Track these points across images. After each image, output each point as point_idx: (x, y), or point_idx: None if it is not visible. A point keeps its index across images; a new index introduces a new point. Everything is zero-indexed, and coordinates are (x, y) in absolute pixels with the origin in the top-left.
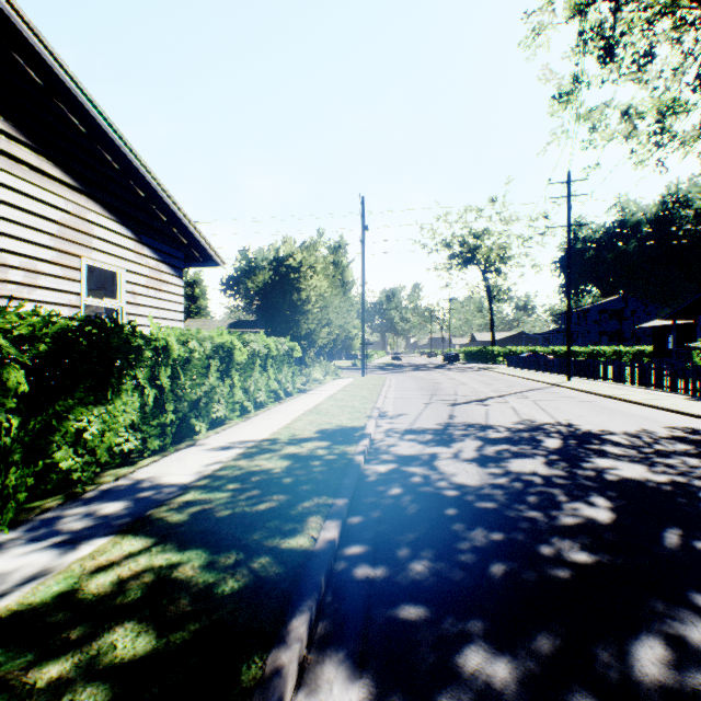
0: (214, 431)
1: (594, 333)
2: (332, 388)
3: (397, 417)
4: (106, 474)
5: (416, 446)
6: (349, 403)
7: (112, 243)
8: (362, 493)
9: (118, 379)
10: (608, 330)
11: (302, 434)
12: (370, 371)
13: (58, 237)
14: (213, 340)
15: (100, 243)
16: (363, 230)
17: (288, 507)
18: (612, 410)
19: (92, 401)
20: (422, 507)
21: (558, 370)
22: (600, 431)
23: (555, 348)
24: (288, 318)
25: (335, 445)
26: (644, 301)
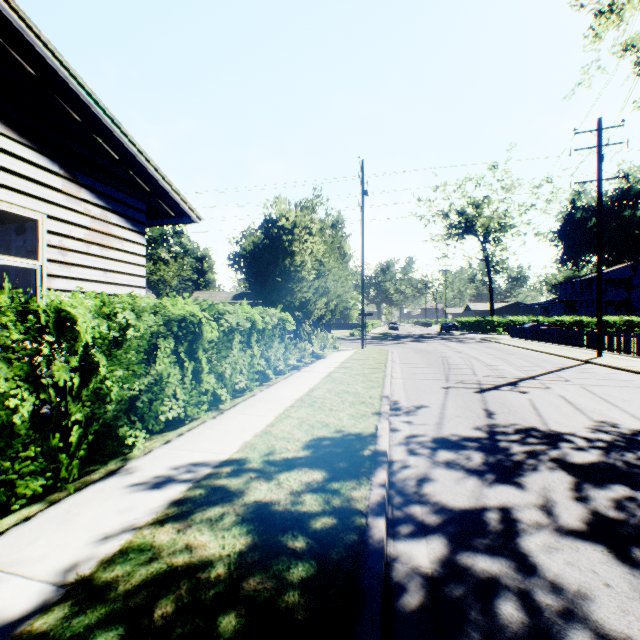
0: (164, 437)
1: None
2: (330, 363)
3: (414, 412)
4: None
5: (465, 482)
6: (351, 387)
7: (22, 177)
8: None
9: None
10: (614, 299)
11: (285, 449)
12: (369, 342)
13: None
14: (164, 311)
15: None
16: (362, 195)
17: None
18: None
19: None
20: None
21: (576, 343)
22: None
23: (560, 318)
24: (280, 285)
25: (334, 481)
26: None
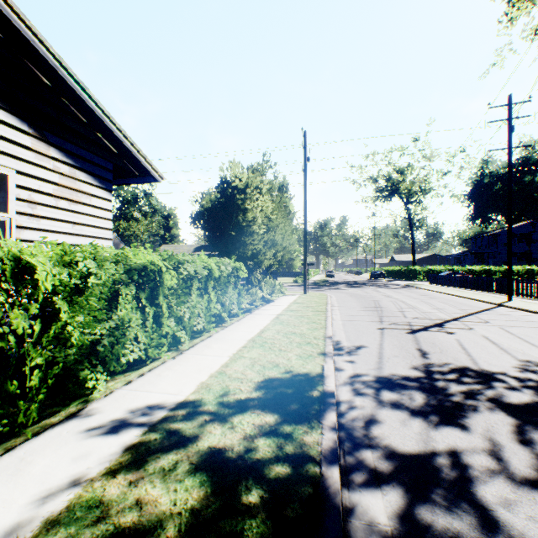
0: (126, 378)
1: (504, 254)
2: (277, 307)
3: (355, 352)
4: None
5: (411, 424)
6: (297, 329)
7: None
8: None
9: None
10: (517, 251)
11: (239, 390)
12: (310, 288)
13: None
14: (126, 260)
15: None
16: (305, 161)
17: None
18: None
19: None
20: None
21: (488, 288)
22: None
23: (471, 268)
24: (234, 238)
25: (286, 425)
26: None
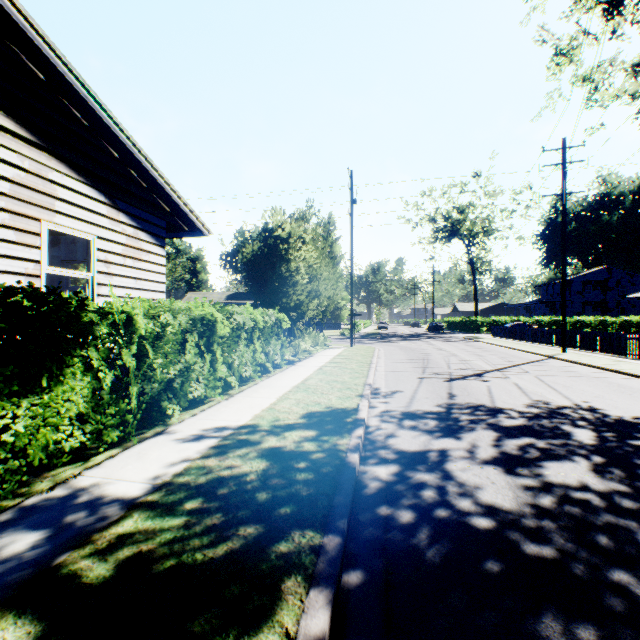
0: (191, 412)
1: (577, 303)
2: (321, 359)
3: (391, 396)
4: (50, 475)
5: (419, 437)
6: (339, 377)
7: (80, 207)
8: (359, 519)
9: (59, 362)
10: (592, 300)
11: (287, 418)
12: (358, 341)
13: (10, 196)
14: (190, 312)
15: (65, 206)
16: (351, 203)
17: (257, 554)
18: (631, 388)
19: (21, 390)
20: (447, 553)
21: (548, 341)
22: (635, 418)
23: (539, 318)
24: (277, 289)
25: (324, 436)
26: (629, 272)
